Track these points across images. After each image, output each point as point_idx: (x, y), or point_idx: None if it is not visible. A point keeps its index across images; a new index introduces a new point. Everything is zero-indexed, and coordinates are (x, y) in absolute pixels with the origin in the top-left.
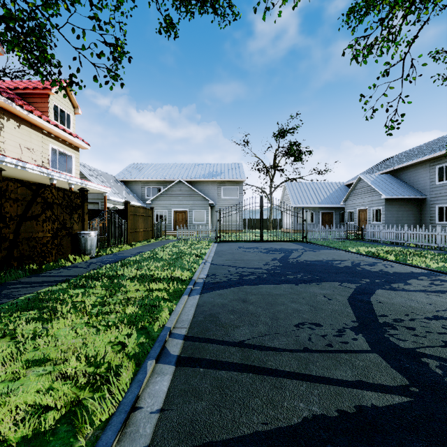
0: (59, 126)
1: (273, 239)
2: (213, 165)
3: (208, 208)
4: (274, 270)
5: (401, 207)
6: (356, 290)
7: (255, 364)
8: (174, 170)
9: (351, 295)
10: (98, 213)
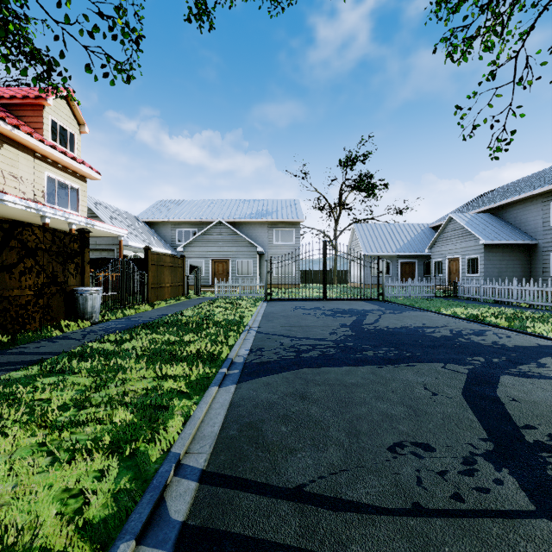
0: (58, 147)
1: (339, 296)
2: (262, 202)
3: (256, 256)
4: (345, 342)
5: (505, 255)
6: (470, 377)
7: (326, 551)
8: (213, 208)
9: (465, 385)
10: (112, 263)
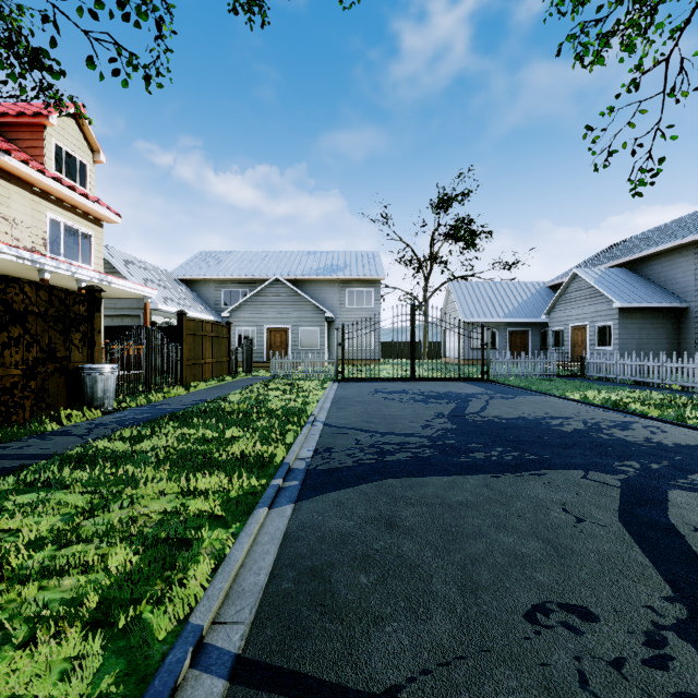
0: (64, 180)
1: (432, 375)
2: (332, 254)
3: (323, 324)
4: (444, 440)
5: (647, 321)
6: (626, 493)
7: None
8: (269, 262)
9: (621, 505)
10: (137, 332)
